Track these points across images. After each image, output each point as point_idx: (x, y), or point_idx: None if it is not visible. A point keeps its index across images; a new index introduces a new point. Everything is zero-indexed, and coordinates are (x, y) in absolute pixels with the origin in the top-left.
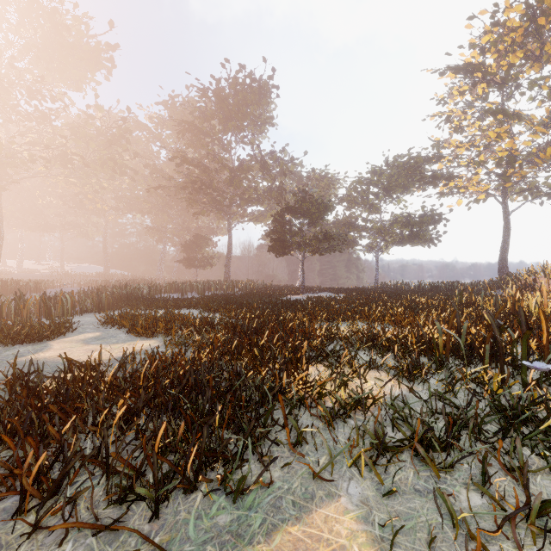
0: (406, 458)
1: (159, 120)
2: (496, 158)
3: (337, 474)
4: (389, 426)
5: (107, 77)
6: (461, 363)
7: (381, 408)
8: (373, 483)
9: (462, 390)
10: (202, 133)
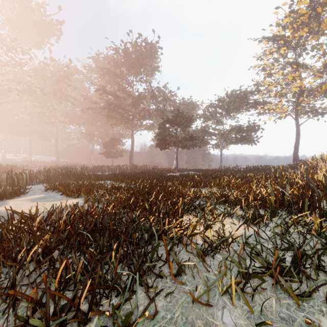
0: (266, 286)
1: (89, 68)
2: (292, 92)
3: (212, 303)
4: (246, 259)
5: (57, 41)
6: (286, 212)
7: (238, 245)
8: (243, 311)
9: (294, 231)
10: (116, 75)
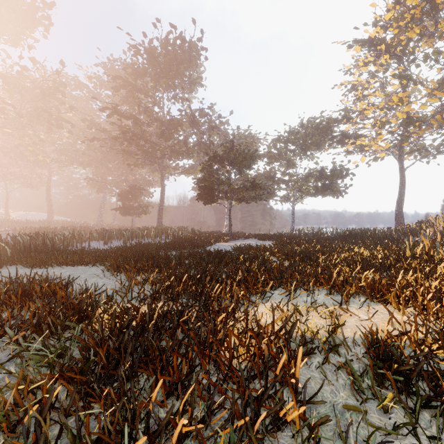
0: None
1: (98, 80)
2: (398, 120)
3: None
4: None
5: (45, 35)
6: None
7: None
8: None
9: None
10: (135, 89)
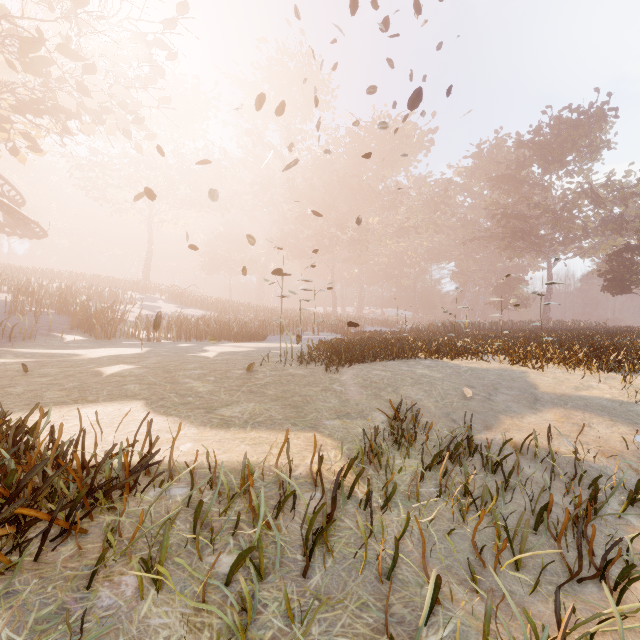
0: None
1: (467, 172)
2: None
3: None
4: None
5: (425, 155)
6: None
7: None
8: None
9: None
10: (519, 182)
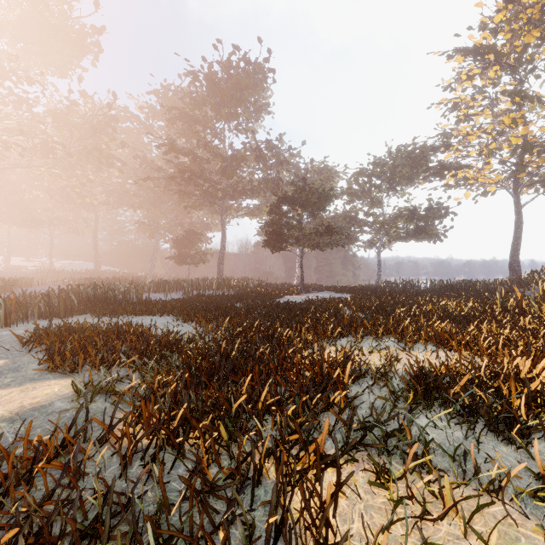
0: None
1: (150, 110)
2: (511, 146)
3: None
4: None
5: (94, 64)
6: None
7: None
8: None
9: None
10: (193, 121)
